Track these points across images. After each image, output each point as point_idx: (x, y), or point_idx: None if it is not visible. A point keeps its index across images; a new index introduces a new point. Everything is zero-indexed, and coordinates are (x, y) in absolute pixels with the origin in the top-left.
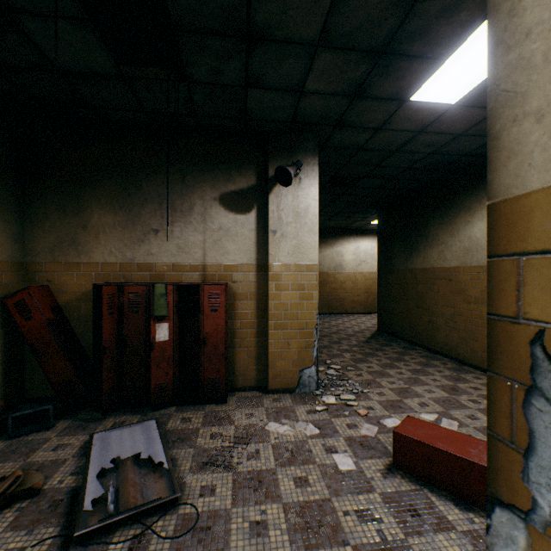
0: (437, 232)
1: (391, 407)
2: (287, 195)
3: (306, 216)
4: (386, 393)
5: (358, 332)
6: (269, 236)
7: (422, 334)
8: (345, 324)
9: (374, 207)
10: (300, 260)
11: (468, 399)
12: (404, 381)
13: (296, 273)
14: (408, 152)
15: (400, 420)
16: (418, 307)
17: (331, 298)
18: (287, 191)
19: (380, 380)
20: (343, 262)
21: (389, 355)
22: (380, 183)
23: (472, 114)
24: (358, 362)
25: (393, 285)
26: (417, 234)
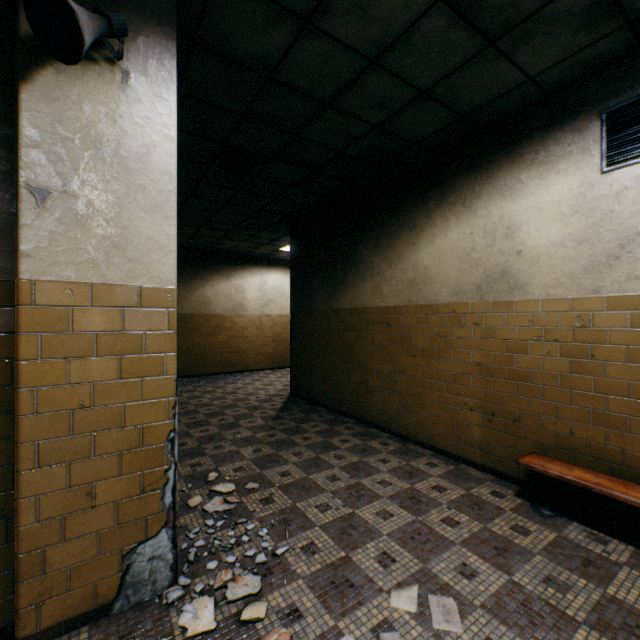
0: (372, 258)
1: (334, 592)
2: (87, 102)
3: (143, 170)
4: (319, 545)
5: (265, 401)
6: (23, 202)
7: (351, 399)
8: (247, 388)
9: (286, 224)
10: (128, 277)
11: (441, 517)
12: (343, 499)
13: (115, 309)
14: (346, 114)
15: (360, 639)
16: (347, 362)
17: (229, 350)
18: (85, 92)
19: (306, 507)
20: (246, 300)
21: (312, 439)
22: (299, 178)
23: (455, 43)
24: (266, 466)
25: (313, 332)
26: (344, 261)
